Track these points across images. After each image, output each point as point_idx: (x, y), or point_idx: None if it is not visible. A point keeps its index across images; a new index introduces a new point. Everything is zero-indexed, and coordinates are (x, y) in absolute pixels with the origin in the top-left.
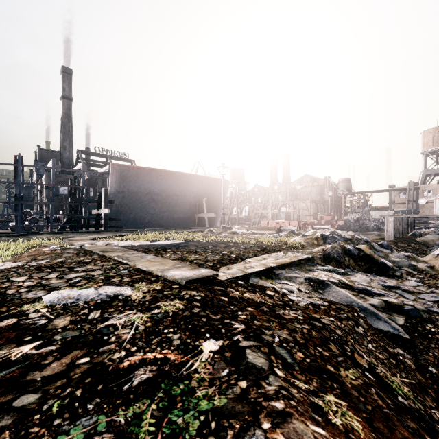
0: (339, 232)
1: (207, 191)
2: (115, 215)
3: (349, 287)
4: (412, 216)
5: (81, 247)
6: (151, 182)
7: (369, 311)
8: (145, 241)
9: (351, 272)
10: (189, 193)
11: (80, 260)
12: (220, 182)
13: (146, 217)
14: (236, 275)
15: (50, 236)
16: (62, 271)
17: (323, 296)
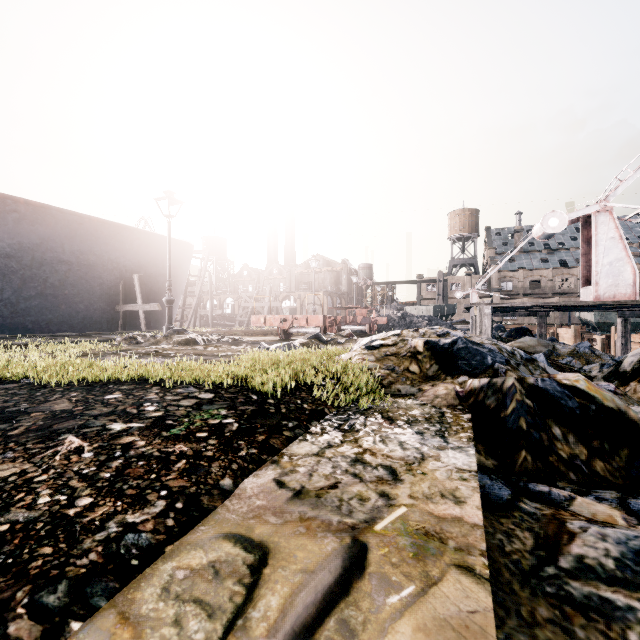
0: (460, 334)
1: (145, 259)
2: None
3: None
4: (523, 304)
5: None
6: None
7: None
8: None
9: None
10: (100, 261)
11: None
12: (174, 244)
13: None
14: None
15: None
16: None
17: None
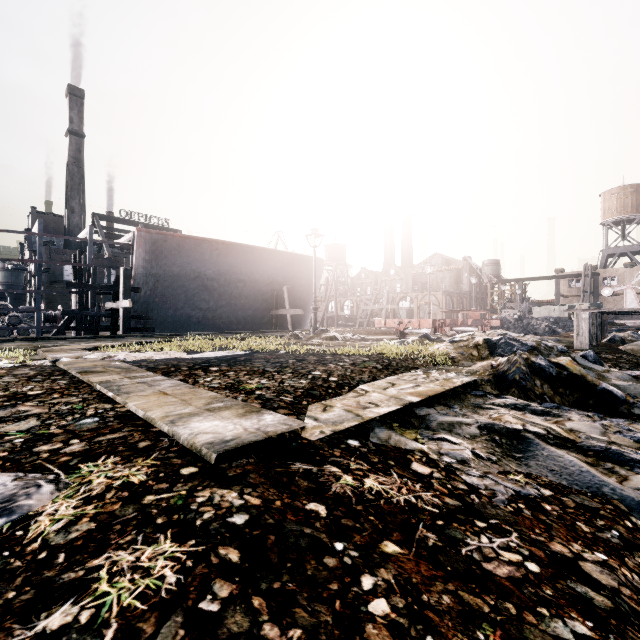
0: (514, 335)
1: (290, 274)
2: (144, 310)
3: (571, 444)
4: (620, 310)
5: (52, 364)
6: (202, 259)
7: None
8: (178, 353)
9: (555, 409)
10: (262, 278)
11: (19, 393)
12: (310, 261)
13: (194, 315)
14: (343, 426)
15: (25, 344)
16: None
17: (529, 469)
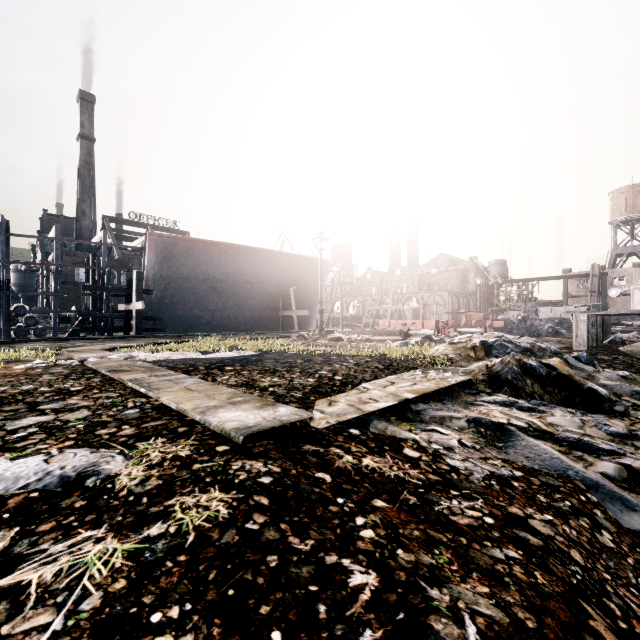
0: (510, 337)
1: (296, 276)
2: (155, 312)
3: (549, 436)
4: (618, 312)
5: (81, 364)
6: (211, 261)
7: (605, 490)
8: (193, 353)
9: (541, 406)
10: (269, 280)
11: (63, 389)
12: (316, 262)
13: (203, 316)
14: (346, 417)
15: (46, 344)
16: (10, 413)
17: (507, 456)
